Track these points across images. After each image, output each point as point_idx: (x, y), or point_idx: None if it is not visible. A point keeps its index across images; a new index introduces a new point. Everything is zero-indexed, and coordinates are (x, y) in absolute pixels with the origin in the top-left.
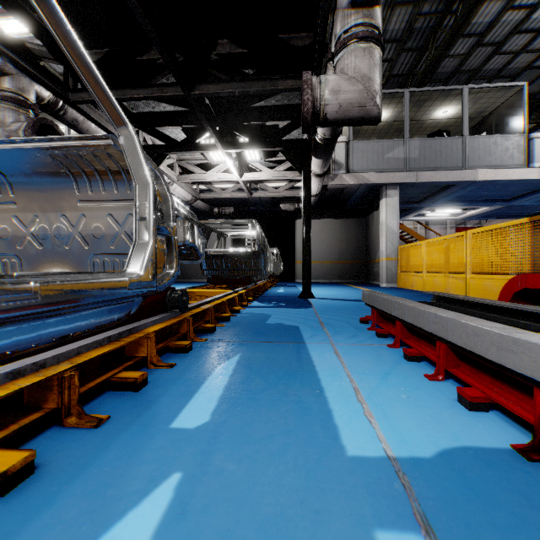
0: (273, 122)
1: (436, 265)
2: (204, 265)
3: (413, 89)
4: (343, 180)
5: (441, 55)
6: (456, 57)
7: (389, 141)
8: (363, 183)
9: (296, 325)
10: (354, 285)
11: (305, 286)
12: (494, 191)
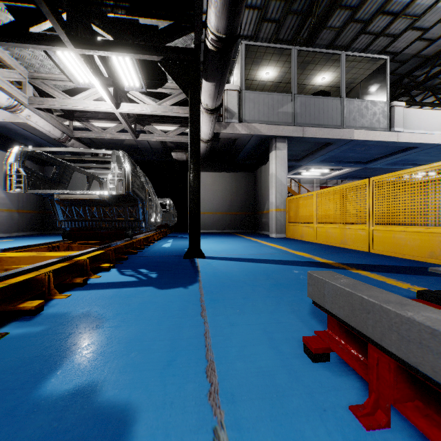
0: (149, 21)
1: (330, 215)
2: (59, 214)
3: (299, 48)
4: (236, 129)
5: (325, 17)
6: (333, 30)
7: (278, 94)
8: (254, 134)
9: (129, 403)
10: (245, 235)
11: (192, 242)
12: (359, 153)
